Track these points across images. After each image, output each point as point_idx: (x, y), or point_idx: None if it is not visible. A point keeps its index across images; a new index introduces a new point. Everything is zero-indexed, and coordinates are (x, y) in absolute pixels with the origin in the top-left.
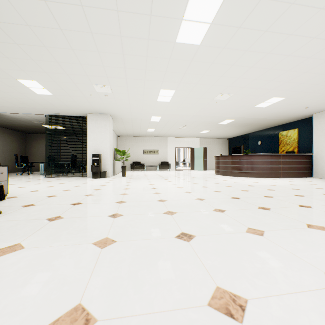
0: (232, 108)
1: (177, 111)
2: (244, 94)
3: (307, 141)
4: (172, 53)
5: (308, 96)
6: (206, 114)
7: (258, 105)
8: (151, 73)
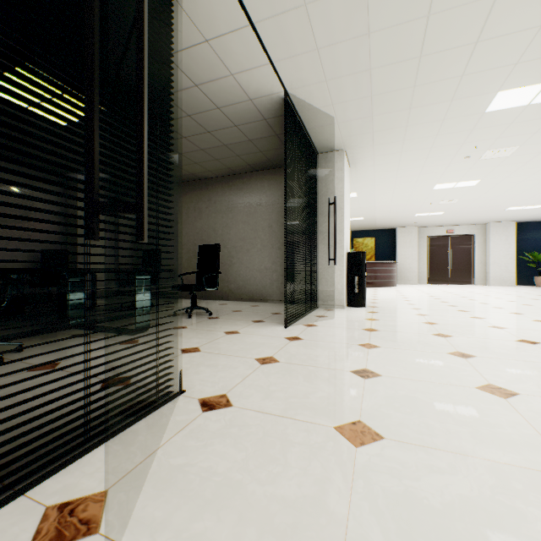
0: (407, 211)
1: (390, 198)
2: (455, 204)
3: (385, 251)
4: None
5: (446, 216)
6: (383, 208)
7: (419, 214)
8: (531, 170)
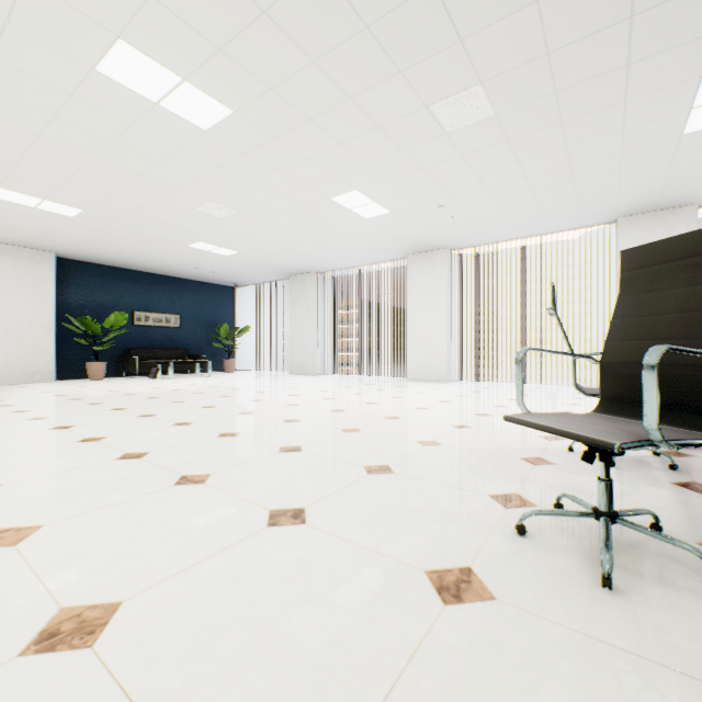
0: None
1: None
2: None
3: None
4: (67, 5)
5: None
6: None
7: None
8: None
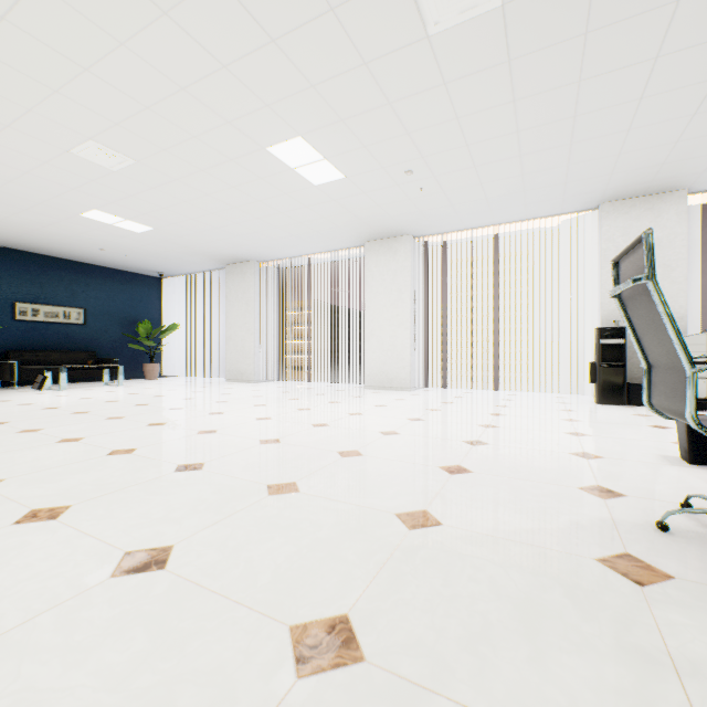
0: None
1: None
2: None
3: None
4: None
5: None
6: None
7: None
8: None
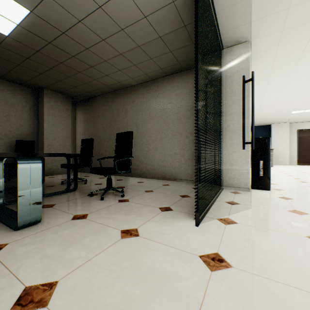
0: (286, 109)
1: (276, 97)
2: None
3: None
4: None
5: None
6: (267, 107)
7: (295, 111)
8: None
